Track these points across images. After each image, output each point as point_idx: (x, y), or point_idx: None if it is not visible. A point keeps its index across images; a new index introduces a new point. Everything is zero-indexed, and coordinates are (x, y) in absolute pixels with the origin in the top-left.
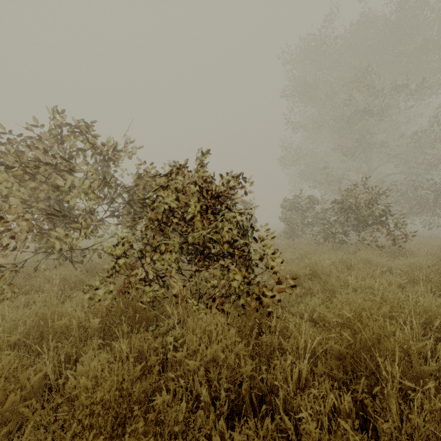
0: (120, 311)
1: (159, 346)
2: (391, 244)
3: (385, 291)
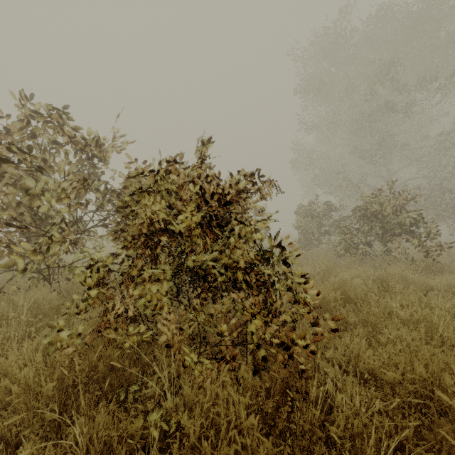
0: (90, 364)
1: (137, 436)
2: (421, 256)
3: (446, 325)
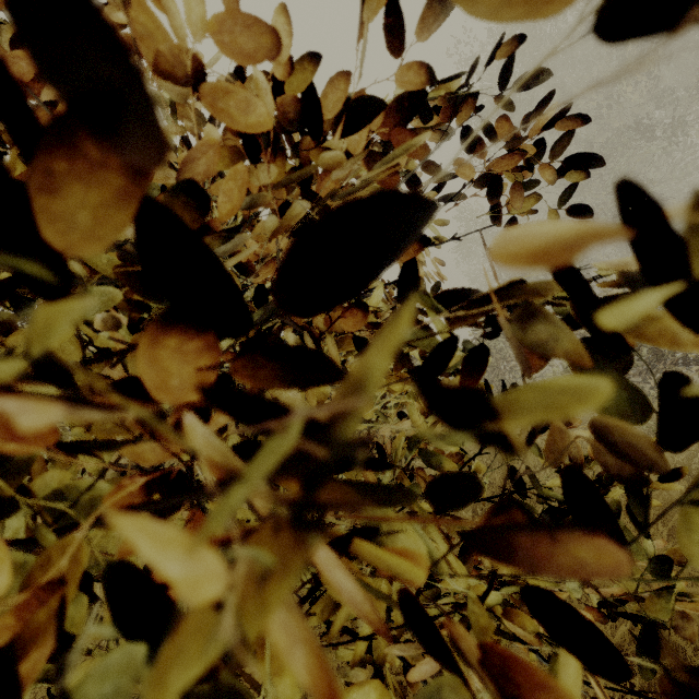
0: None
1: None
2: None
3: None
